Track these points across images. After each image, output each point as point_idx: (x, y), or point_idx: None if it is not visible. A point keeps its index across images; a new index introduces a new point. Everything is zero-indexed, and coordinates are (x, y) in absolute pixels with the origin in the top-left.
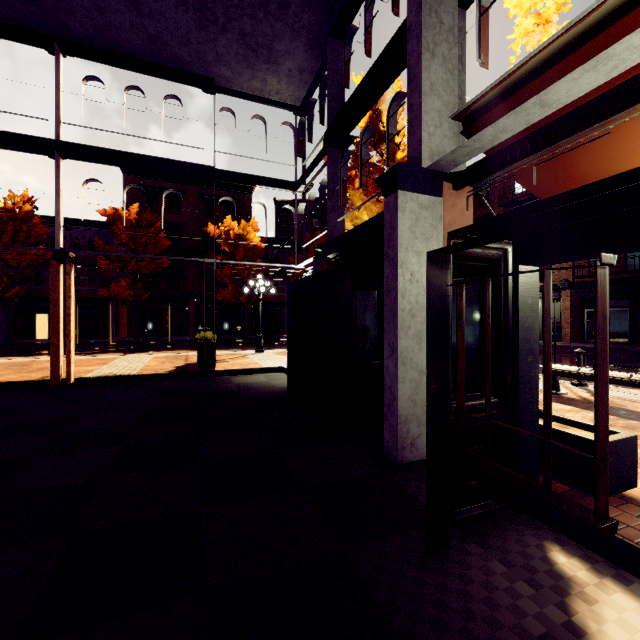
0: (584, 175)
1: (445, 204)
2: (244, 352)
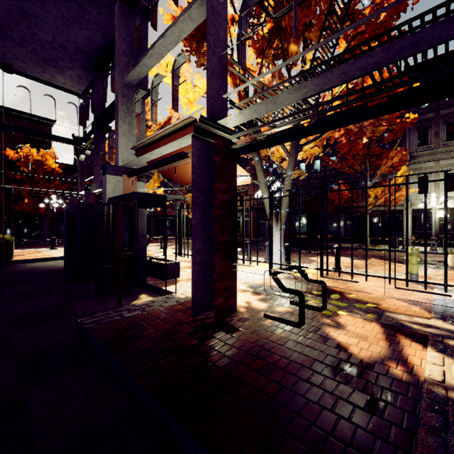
0: (180, 175)
1: (124, 183)
2: (40, 249)
